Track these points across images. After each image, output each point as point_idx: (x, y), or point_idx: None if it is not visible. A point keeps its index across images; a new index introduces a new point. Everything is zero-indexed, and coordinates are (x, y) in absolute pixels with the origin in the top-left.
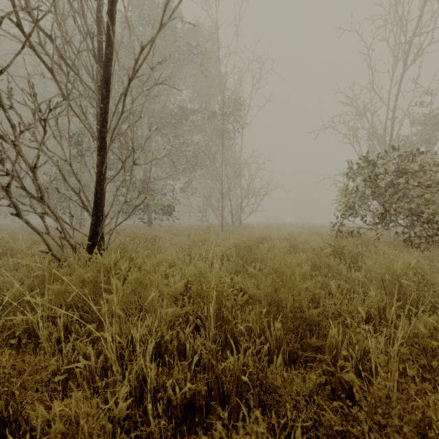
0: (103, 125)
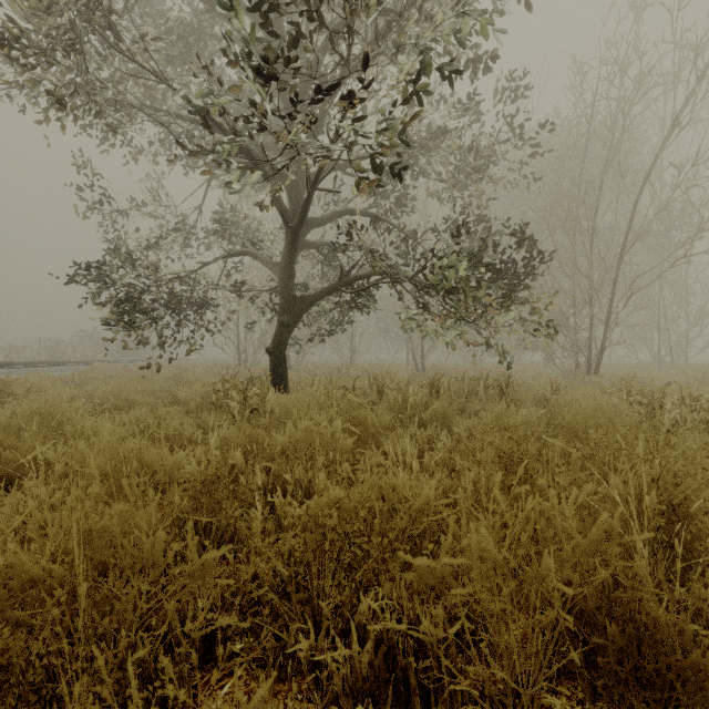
0: (610, 311)
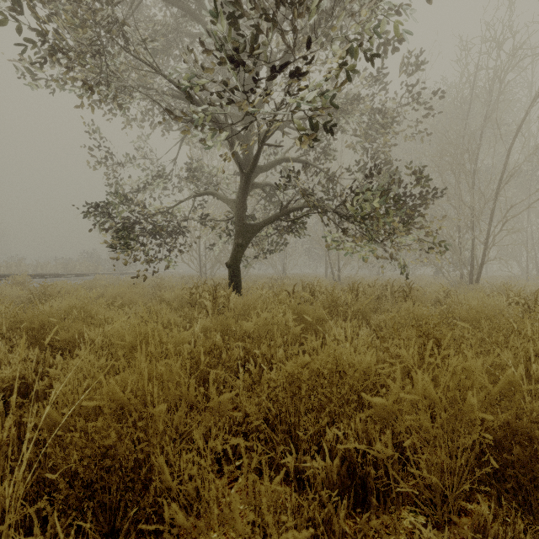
0: (488, 234)
